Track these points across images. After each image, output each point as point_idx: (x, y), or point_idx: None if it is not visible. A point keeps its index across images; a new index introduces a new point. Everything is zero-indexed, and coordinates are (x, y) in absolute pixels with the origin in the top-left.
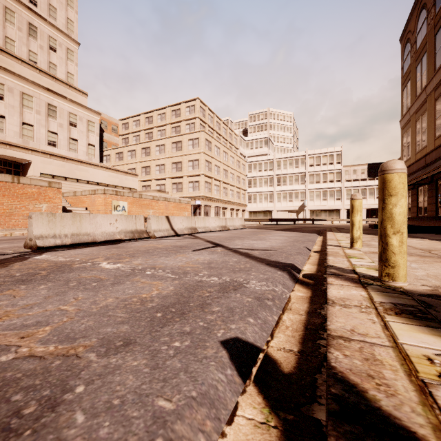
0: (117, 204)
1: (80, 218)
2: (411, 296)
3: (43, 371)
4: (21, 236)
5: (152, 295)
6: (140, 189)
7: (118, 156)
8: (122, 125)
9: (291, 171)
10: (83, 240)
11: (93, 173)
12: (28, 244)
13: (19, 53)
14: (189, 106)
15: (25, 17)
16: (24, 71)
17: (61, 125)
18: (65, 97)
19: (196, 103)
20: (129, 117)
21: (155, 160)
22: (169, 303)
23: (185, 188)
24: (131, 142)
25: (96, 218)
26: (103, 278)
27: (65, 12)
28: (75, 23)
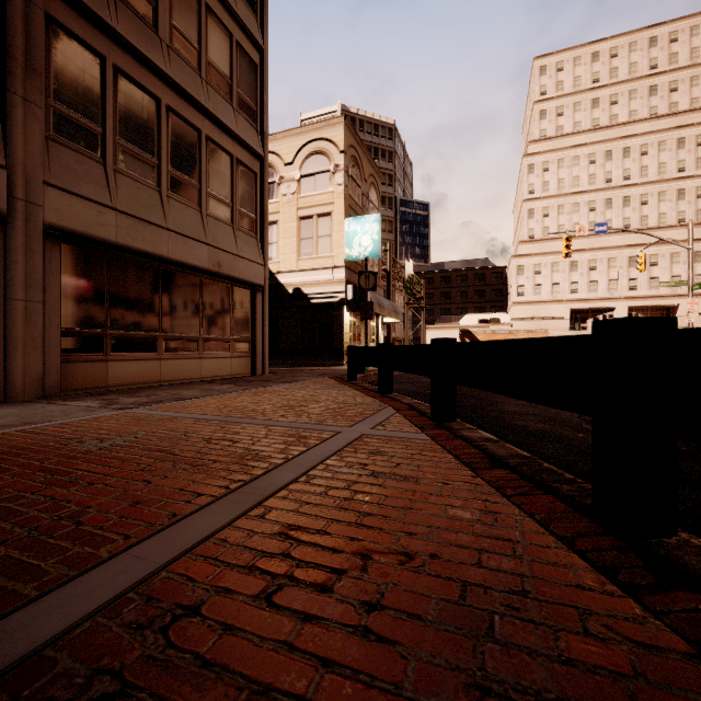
0: None
1: None
2: None
3: None
4: None
5: None
6: None
7: None
8: None
9: None
10: None
11: None
12: None
13: (669, 220)
14: None
15: (674, 188)
16: (673, 233)
17: None
18: None
19: None
20: None
21: None
22: None
23: None
24: None
25: None
26: None
27: None
28: None
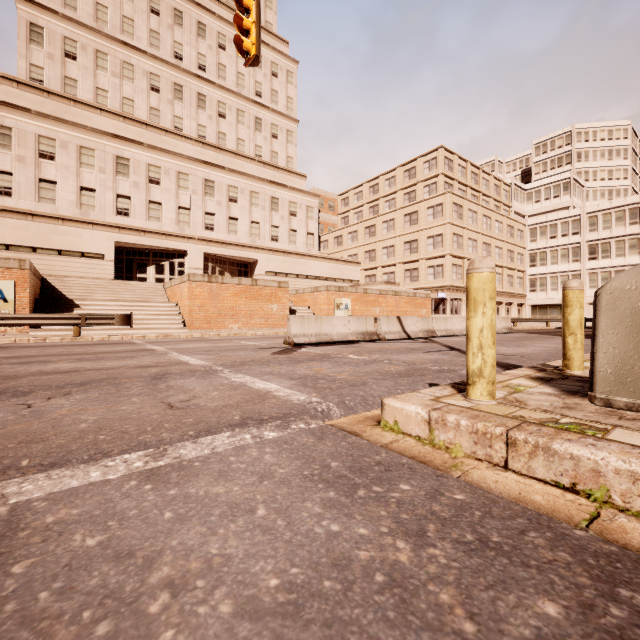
0: (340, 302)
1: (321, 320)
2: (565, 376)
3: (355, 380)
4: (263, 335)
5: (391, 370)
6: (362, 281)
7: (336, 241)
8: (342, 202)
9: (621, 231)
10: (324, 339)
11: (312, 266)
12: (287, 341)
13: (248, 151)
14: (428, 160)
15: (252, 113)
16: (252, 168)
17: (282, 217)
18: (286, 186)
19: (438, 155)
20: (350, 190)
21: (381, 241)
22: (401, 373)
23: (423, 276)
24: (351, 222)
25: (332, 319)
26: (356, 362)
27: (285, 91)
28: (294, 100)
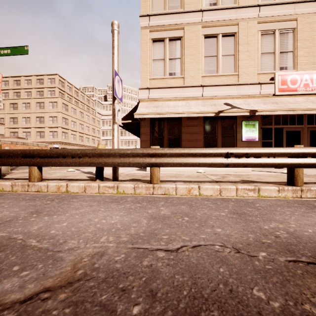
0: None
1: None
2: None
3: None
4: None
5: None
6: (8, 134)
7: None
8: None
9: None
10: None
11: None
12: None
13: None
14: (50, 78)
15: None
16: None
17: None
18: None
19: (55, 77)
20: None
21: (22, 113)
22: None
23: (47, 135)
24: None
25: None
26: None
27: None
28: None
